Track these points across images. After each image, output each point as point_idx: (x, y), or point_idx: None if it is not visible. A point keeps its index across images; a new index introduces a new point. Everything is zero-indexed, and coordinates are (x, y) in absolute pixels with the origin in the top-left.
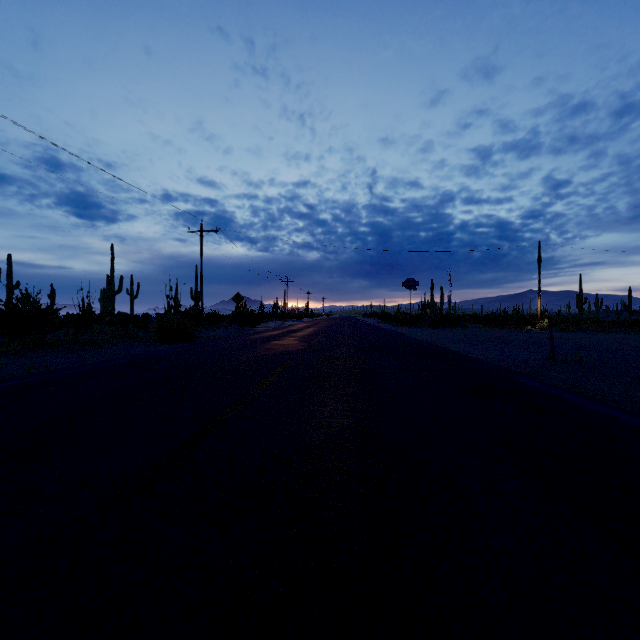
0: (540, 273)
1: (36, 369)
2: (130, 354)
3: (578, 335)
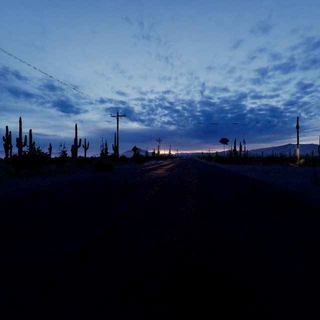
0: (298, 134)
1: (34, 185)
2: (81, 177)
3: None
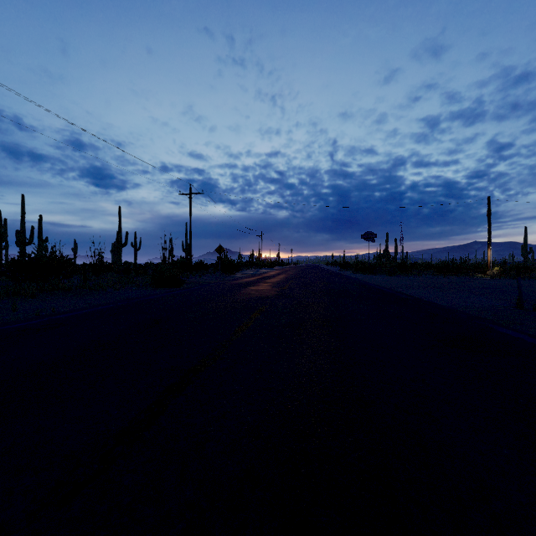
0: (490, 225)
1: (45, 311)
2: (127, 298)
3: (529, 282)
